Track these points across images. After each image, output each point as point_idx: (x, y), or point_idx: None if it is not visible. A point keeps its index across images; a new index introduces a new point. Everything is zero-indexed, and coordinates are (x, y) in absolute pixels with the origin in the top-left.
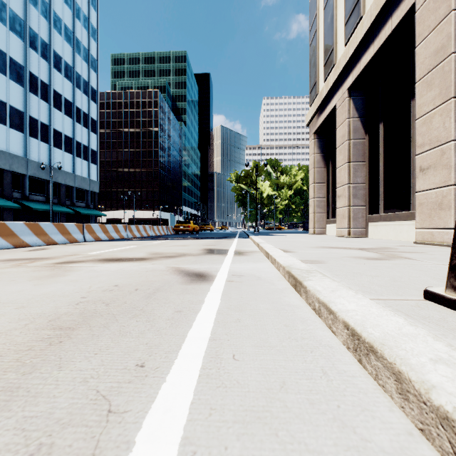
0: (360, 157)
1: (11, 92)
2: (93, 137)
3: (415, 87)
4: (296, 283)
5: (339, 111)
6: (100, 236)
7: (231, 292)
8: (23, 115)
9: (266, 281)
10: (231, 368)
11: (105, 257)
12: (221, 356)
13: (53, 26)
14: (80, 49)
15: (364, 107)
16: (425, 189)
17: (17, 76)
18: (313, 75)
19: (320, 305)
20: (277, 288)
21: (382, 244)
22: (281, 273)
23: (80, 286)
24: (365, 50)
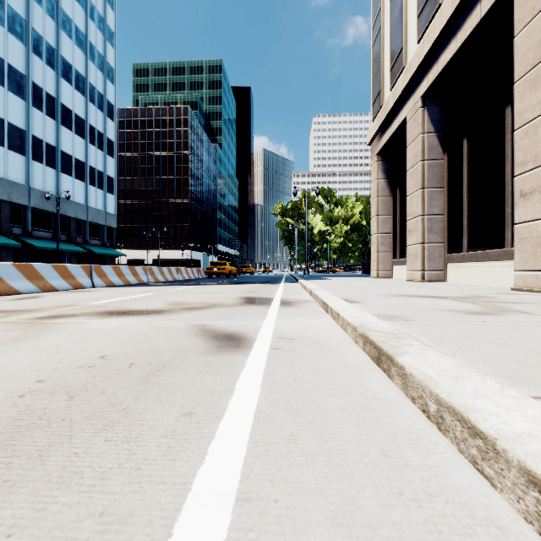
0: (437, 182)
1: (9, 106)
2: (110, 162)
3: (514, 88)
4: (381, 357)
5: (410, 125)
6: (113, 280)
7: (279, 370)
8: (24, 135)
9: (329, 348)
10: None
11: (108, 309)
12: None
13: (62, 28)
14: (95, 56)
15: (442, 119)
16: (528, 219)
17: (17, 87)
18: (377, 82)
19: (444, 409)
20: (349, 363)
21: (471, 290)
22: (349, 335)
23: (48, 357)
24: (444, 46)
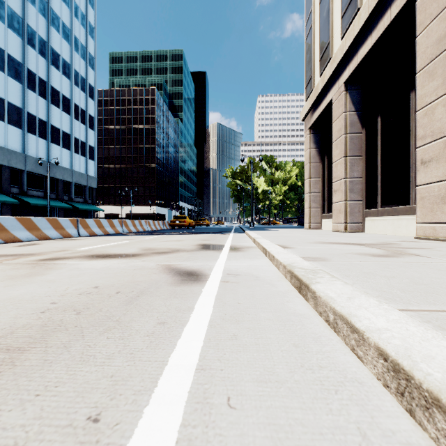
0: (357, 152)
1: (9, 88)
2: (91, 134)
3: (416, 77)
4: (301, 286)
5: (335, 105)
6: (95, 231)
7: (226, 296)
8: (21, 112)
9: (265, 281)
10: (225, 424)
11: (94, 253)
12: (211, 400)
13: (51, 24)
14: (78, 47)
15: (361, 100)
16: (427, 182)
17: (15, 73)
18: (309, 70)
19: (337, 317)
20: (278, 291)
21: (382, 239)
22: (281, 272)
23: (55, 287)
24: (362, 42)
